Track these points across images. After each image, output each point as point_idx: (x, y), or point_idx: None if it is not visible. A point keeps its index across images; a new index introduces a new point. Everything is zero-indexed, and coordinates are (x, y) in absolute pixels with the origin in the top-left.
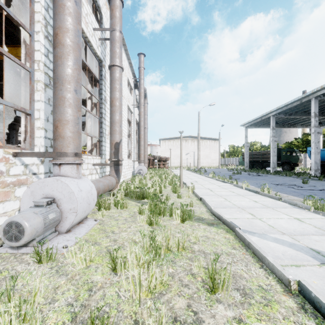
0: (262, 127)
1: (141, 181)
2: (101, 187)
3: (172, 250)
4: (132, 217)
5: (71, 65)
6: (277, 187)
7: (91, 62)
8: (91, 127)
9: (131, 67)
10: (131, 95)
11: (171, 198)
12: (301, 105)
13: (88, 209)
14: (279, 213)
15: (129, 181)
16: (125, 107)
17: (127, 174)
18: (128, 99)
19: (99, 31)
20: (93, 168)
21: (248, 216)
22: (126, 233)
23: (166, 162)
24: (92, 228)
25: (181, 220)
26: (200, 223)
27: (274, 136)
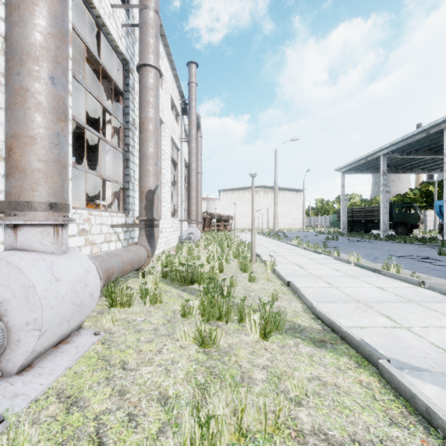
0: (366, 173)
1: (192, 251)
2: (117, 265)
3: (251, 437)
4: (168, 323)
5: (41, 26)
6: (401, 260)
7: (112, 65)
8: (112, 168)
9: (177, 81)
10: (178, 123)
11: (239, 281)
12: (427, 139)
13: (77, 316)
14: (436, 313)
15: (173, 251)
16: (167, 140)
17: (170, 240)
18: (173, 128)
19: (122, 12)
20: (112, 232)
21: (383, 322)
22: (150, 370)
23: (229, 222)
24: (85, 354)
25: (261, 334)
26: (298, 339)
27: (385, 185)
